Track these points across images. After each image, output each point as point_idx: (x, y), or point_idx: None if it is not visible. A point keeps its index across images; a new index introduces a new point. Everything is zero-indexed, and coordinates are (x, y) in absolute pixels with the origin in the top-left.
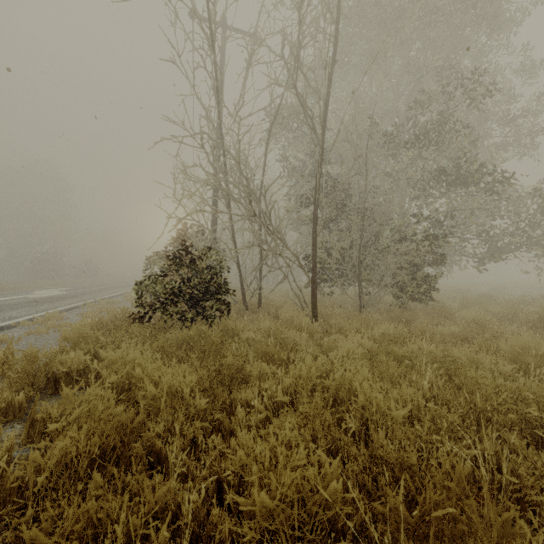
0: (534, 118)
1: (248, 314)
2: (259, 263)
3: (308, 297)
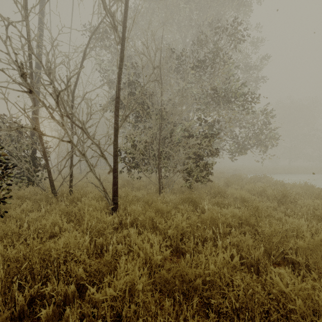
0: (257, 72)
1: (55, 201)
2: (68, 153)
3: (123, 180)
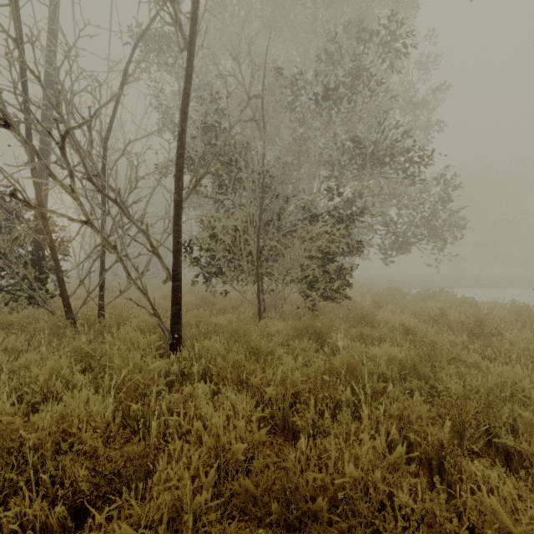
0: (428, 114)
1: (72, 333)
2: (95, 248)
3: (198, 296)
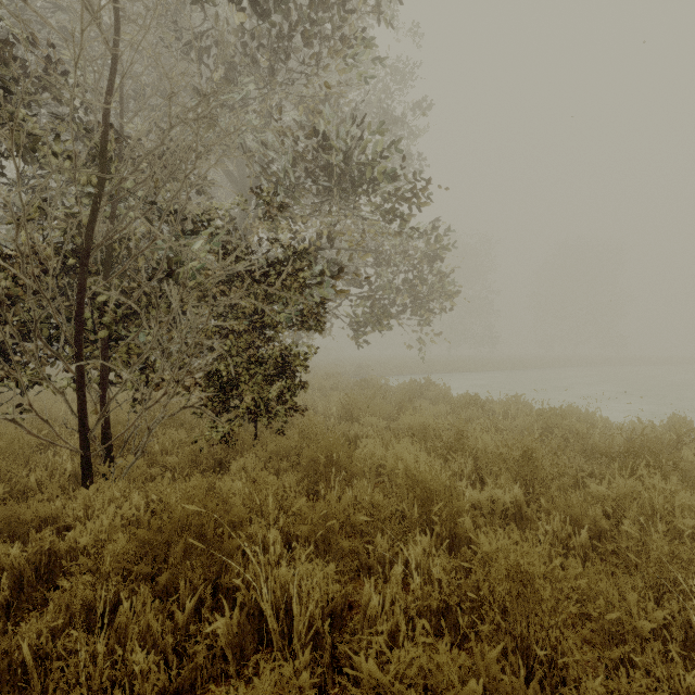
0: (408, 144)
1: None
2: None
3: None
